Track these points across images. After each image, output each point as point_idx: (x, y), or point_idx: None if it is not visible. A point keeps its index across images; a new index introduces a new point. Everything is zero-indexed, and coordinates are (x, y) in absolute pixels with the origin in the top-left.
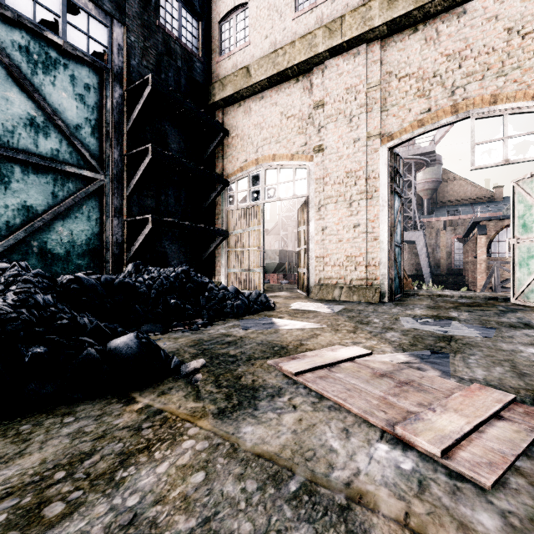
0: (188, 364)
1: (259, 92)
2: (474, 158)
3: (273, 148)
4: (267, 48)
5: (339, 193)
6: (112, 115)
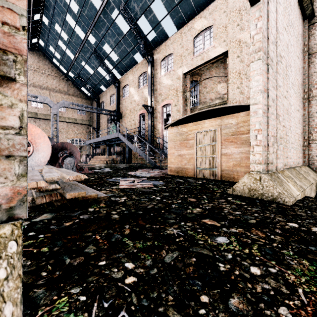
0: None
1: None
2: None
3: None
4: None
5: None
6: None
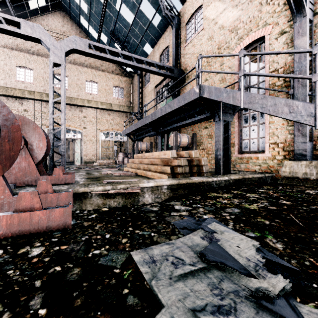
0: None
1: None
2: (66, 136)
3: None
4: (2, 83)
5: None
6: None
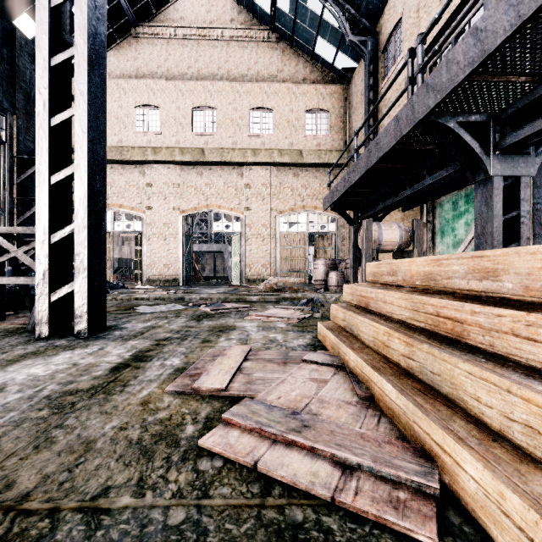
0: (115, 292)
1: (110, 164)
2: (213, 228)
3: (120, 200)
4: (116, 141)
5: (159, 233)
6: (7, 172)
